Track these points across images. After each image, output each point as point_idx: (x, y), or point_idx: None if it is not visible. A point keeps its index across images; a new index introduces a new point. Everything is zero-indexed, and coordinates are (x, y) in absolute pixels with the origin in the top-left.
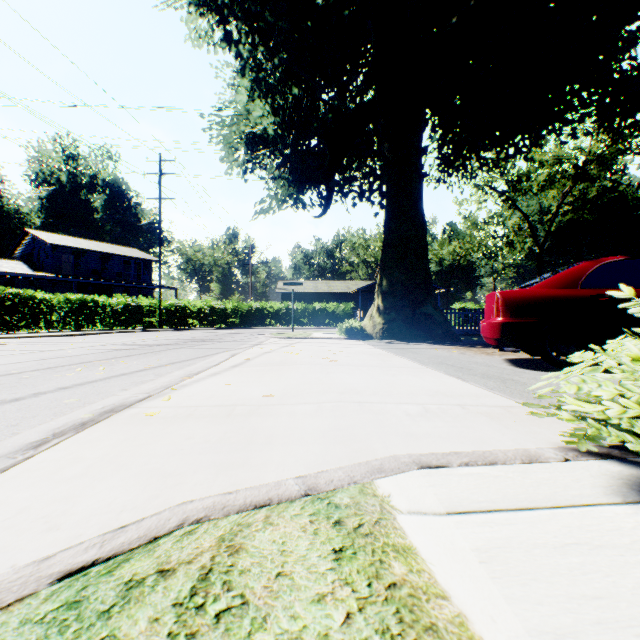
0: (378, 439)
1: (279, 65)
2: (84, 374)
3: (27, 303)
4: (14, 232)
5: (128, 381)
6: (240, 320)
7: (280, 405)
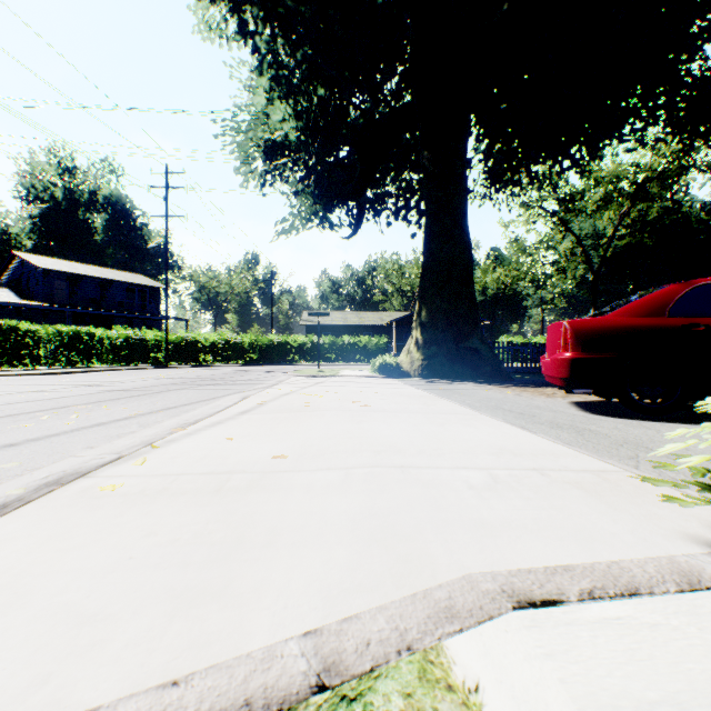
0: (435, 535)
1: (302, 61)
2: (48, 424)
3: (9, 336)
4: (2, 255)
5: (100, 434)
6: (259, 356)
7: (294, 472)
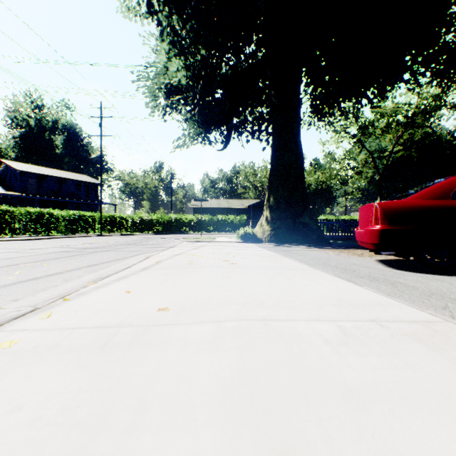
0: (307, 409)
1: (190, 30)
2: None
3: None
4: None
5: (29, 288)
6: (162, 228)
7: (173, 325)
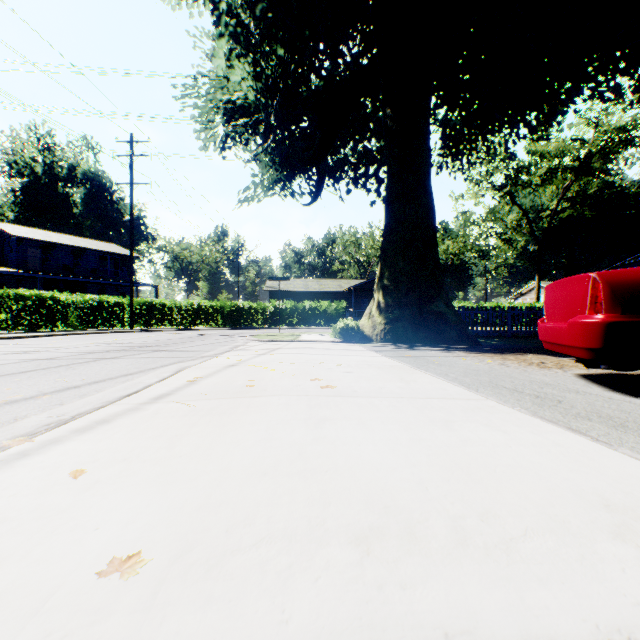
0: None
1: (261, 17)
2: None
3: None
4: None
5: None
6: (224, 320)
7: None
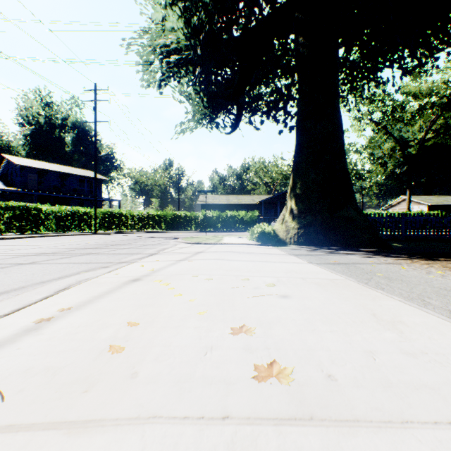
0: None
1: None
2: None
3: None
4: None
5: None
6: (166, 225)
7: None
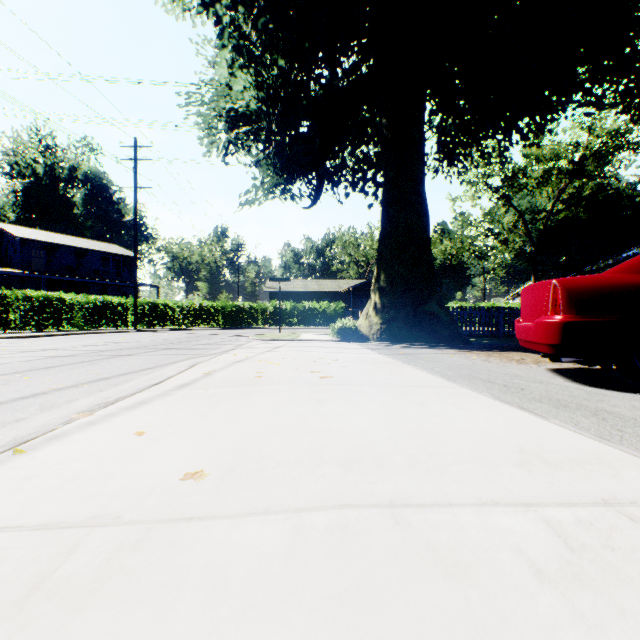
0: None
1: (263, 30)
2: None
3: None
4: None
5: None
6: (225, 320)
7: (204, 521)
